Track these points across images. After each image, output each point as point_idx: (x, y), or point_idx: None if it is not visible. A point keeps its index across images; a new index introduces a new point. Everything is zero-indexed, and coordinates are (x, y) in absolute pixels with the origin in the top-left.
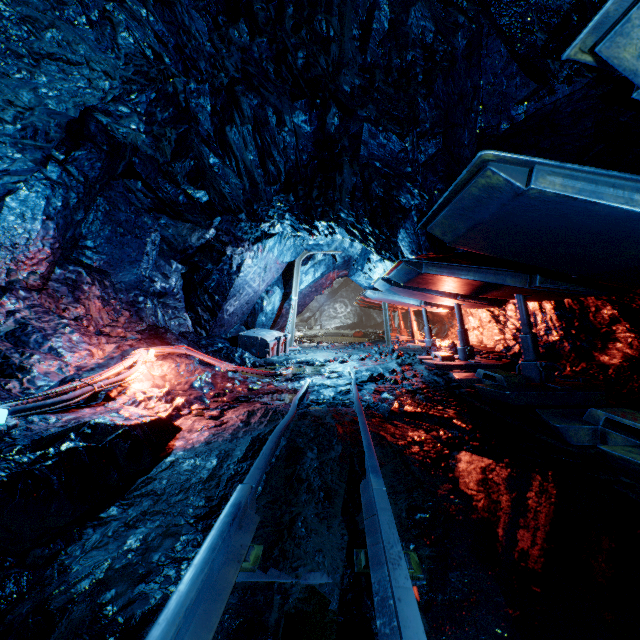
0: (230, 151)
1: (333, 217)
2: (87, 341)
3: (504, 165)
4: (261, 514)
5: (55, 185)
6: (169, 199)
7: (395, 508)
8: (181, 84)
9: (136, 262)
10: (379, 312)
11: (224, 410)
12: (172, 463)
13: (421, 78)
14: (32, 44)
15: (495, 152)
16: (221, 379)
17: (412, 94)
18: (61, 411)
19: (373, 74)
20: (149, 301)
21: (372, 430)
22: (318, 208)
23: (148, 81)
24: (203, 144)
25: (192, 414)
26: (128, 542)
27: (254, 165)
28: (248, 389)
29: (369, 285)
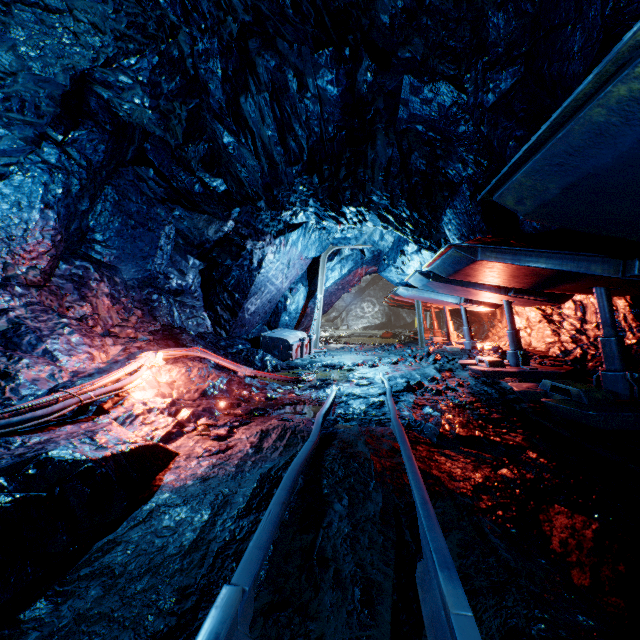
0: (245, 127)
1: (363, 201)
2: (88, 343)
3: None
4: (259, 635)
5: (53, 169)
6: (184, 189)
7: (479, 629)
8: (187, 45)
9: (149, 257)
10: (409, 311)
11: (234, 427)
12: (150, 513)
13: None
14: None
15: None
16: (237, 386)
17: (479, 5)
18: (34, 430)
19: None
20: (164, 299)
21: (420, 466)
22: (346, 191)
23: (147, 39)
24: (216, 120)
25: (197, 431)
26: None
27: (273, 142)
28: (266, 398)
29: (401, 281)
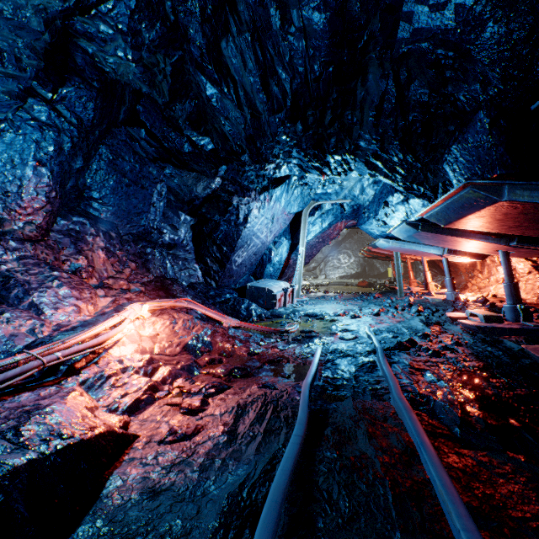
0: (227, 75)
1: (349, 148)
2: (76, 295)
3: None
4: None
5: (44, 127)
6: (174, 149)
7: None
8: None
9: (143, 213)
10: (382, 262)
11: (208, 396)
12: None
13: None
14: None
15: None
16: (220, 338)
17: None
18: None
19: None
20: (157, 252)
21: (459, 493)
22: (331, 138)
23: None
24: (198, 71)
25: (171, 395)
26: None
27: (255, 89)
28: (248, 353)
29: (382, 233)
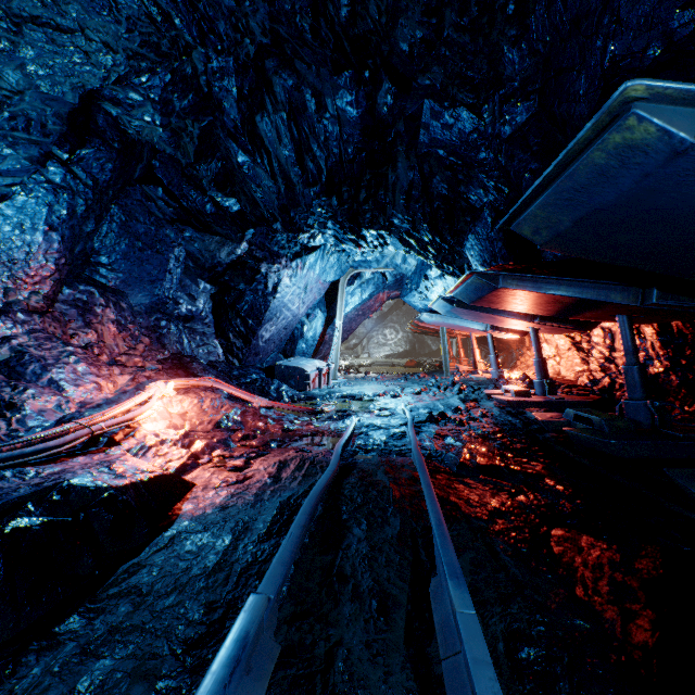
0: (261, 146)
1: (384, 224)
2: (95, 372)
3: (659, 106)
4: (283, 639)
5: (58, 189)
6: (195, 209)
7: (486, 632)
8: (201, 63)
9: (157, 281)
10: (434, 339)
11: (250, 459)
12: (172, 539)
13: (512, 9)
14: (9, 3)
15: (650, 81)
16: (252, 417)
17: (495, 41)
18: (46, 461)
19: (441, 17)
20: (173, 326)
21: (439, 493)
22: (366, 213)
23: (160, 57)
24: (230, 139)
25: (212, 462)
26: (76, 690)
27: (290, 162)
28: (283, 430)
29: (425, 307)
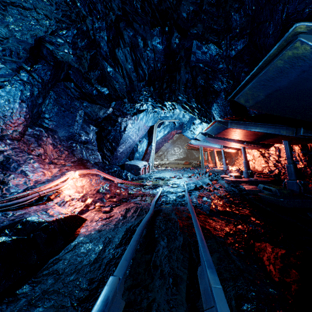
0: (118, 63)
1: (174, 99)
2: (42, 167)
3: (311, 36)
4: (126, 298)
5: (25, 83)
6: (88, 92)
7: (225, 295)
8: (90, 25)
9: (71, 125)
10: (197, 152)
11: (113, 207)
12: (74, 246)
13: None
14: None
15: (308, 23)
16: (114, 187)
17: (228, 10)
18: (18, 208)
19: None
20: (78, 146)
21: (201, 224)
22: (166, 94)
23: (71, 22)
24: (104, 60)
25: (95, 209)
26: None
27: (131, 71)
28: (128, 193)
29: (193, 137)
